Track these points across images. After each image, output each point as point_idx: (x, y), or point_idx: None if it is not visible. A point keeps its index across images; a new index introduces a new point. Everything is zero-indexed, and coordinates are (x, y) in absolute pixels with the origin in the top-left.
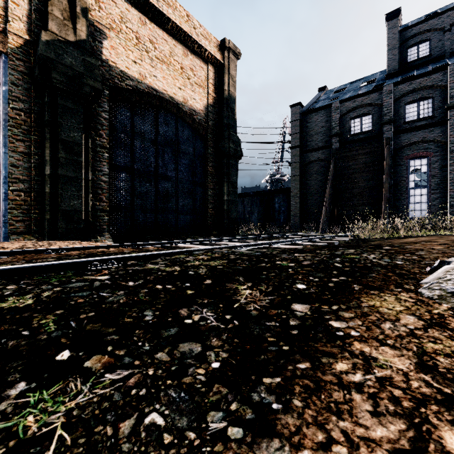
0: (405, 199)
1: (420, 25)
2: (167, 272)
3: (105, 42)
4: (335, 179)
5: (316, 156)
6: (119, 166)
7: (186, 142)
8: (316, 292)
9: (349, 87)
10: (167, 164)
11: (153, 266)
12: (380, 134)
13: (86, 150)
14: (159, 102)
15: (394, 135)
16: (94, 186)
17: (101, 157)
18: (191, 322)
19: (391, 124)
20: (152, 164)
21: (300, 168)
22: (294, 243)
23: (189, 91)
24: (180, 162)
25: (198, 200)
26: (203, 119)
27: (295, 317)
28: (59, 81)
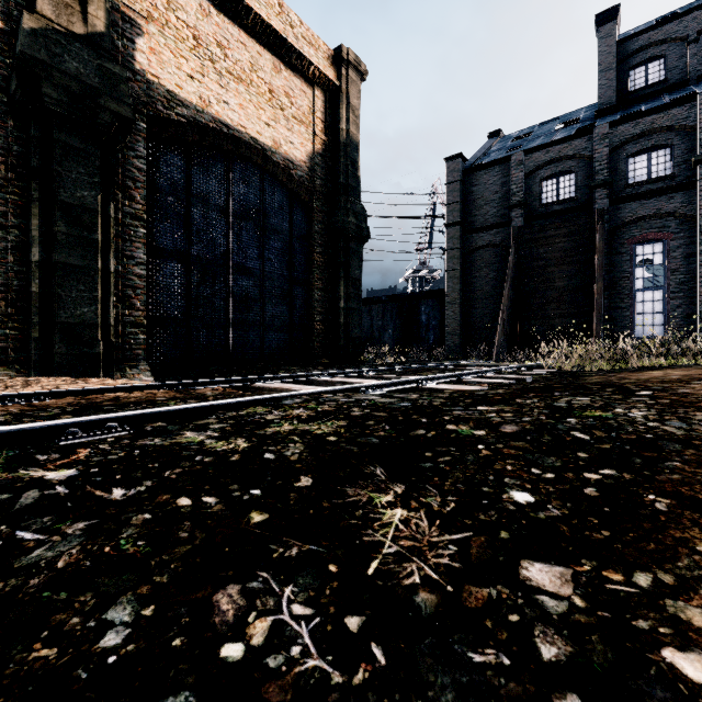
0: (628, 308)
1: (650, 33)
2: (215, 454)
3: (140, 40)
4: (516, 275)
5: (486, 239)
6: (165, 250)
7: (277, 214)
8: (565, 518)
9: (537, 131)
10: (246, 249)
11: (194, 436)
12: (589, 204)
13: (104, 222)
14: (232, 145)
15: (610, 205)
16: (121, 283)
17: (132, 235)
18: (241, 657)
19: (606, 188)
20: (222, 247)
21: (461, 258)
22: (460, 380)
23: (283, 129)
24: (268, 246)
25: (297, 308)
26: (307, 176)
27: (546, 621)
28: (56, 100)
